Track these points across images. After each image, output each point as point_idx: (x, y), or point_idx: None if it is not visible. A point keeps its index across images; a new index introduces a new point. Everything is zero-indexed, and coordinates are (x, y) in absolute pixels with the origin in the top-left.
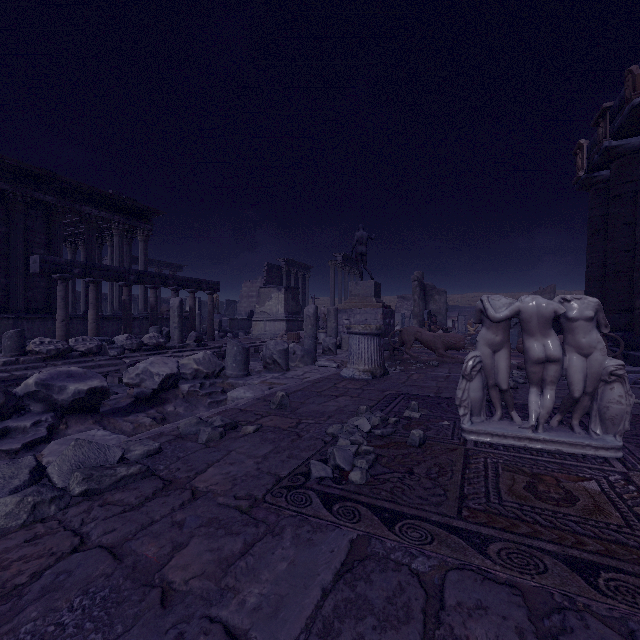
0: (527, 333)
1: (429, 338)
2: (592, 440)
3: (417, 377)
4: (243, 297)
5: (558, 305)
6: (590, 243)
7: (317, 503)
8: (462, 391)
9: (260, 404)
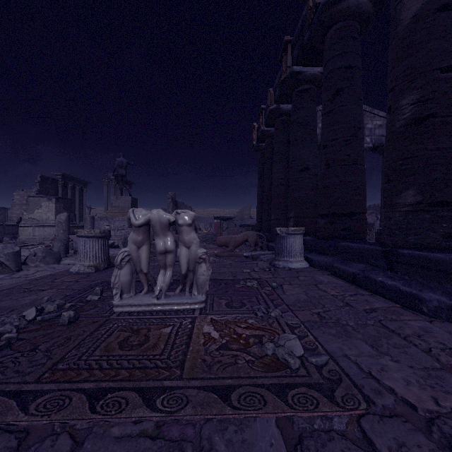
0: (155, 234)
1: None
2: (190, 299)
3: None
4: (15, 204)
5: (171, 216)
6: (259, 182)
7: None
8: (115, 277)
9: None
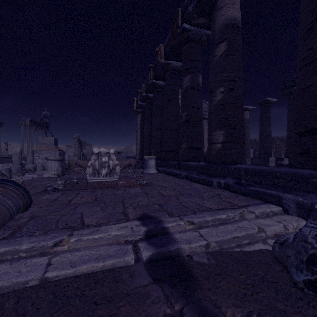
0: (102, 156)
1: (82, 163)
2: (113, 177)
3: (76, 175)
4: None
5: (107, 150)
6: (137, 132)
7: (51, 191)
8: (87, 170)
9: None
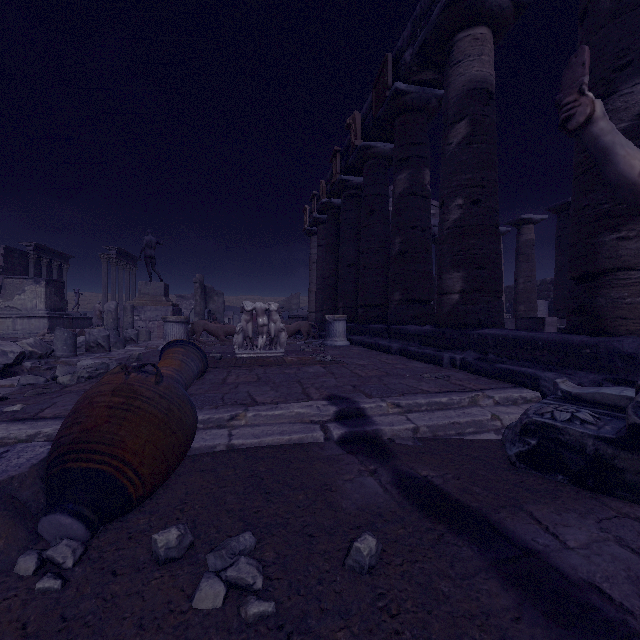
0: (258, 316)
1: (214, 328)
2: (277, 351)
3: (210, 348)
4: None
5: (267, 306)
6: (311, 270)
7: None
8: (236, 339)
9: (121, 361)
